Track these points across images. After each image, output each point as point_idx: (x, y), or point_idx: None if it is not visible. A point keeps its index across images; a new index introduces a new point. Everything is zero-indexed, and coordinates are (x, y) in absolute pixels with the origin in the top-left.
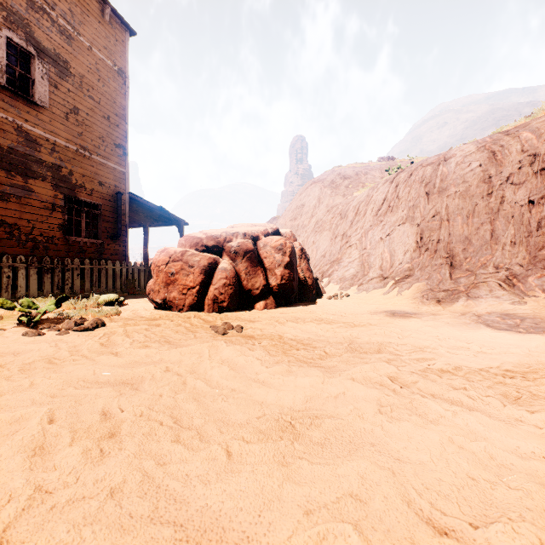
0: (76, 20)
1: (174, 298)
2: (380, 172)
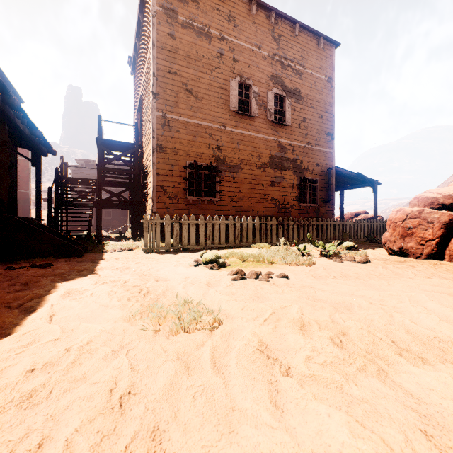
0: (304, 61)
1: (411, 247)
2: None
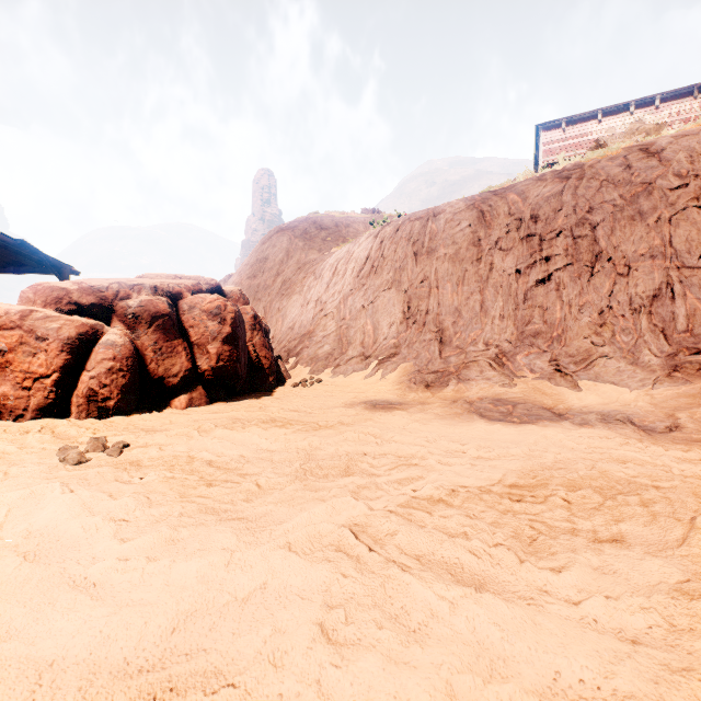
0: None
1: (5, 396)
2: (364, 226)
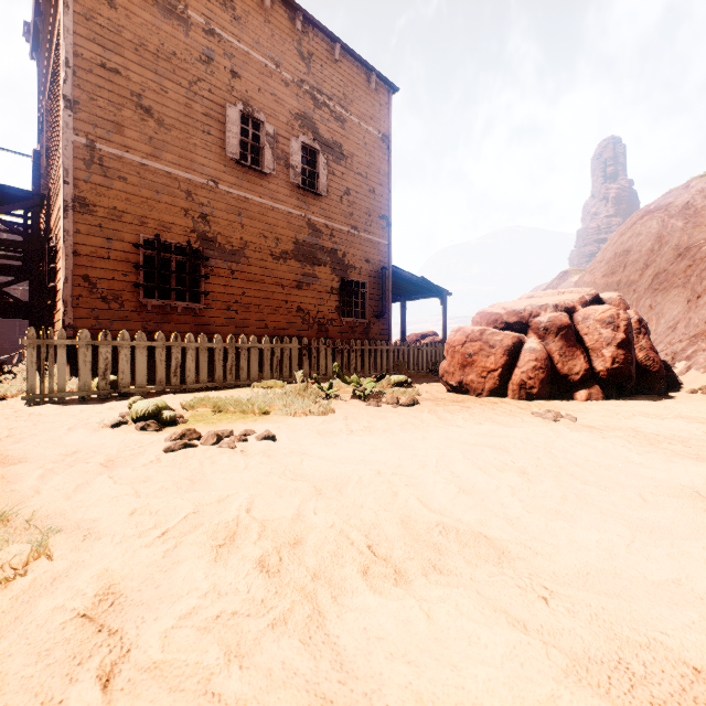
0: (348, 102)
1: (472, 381)
2: None
